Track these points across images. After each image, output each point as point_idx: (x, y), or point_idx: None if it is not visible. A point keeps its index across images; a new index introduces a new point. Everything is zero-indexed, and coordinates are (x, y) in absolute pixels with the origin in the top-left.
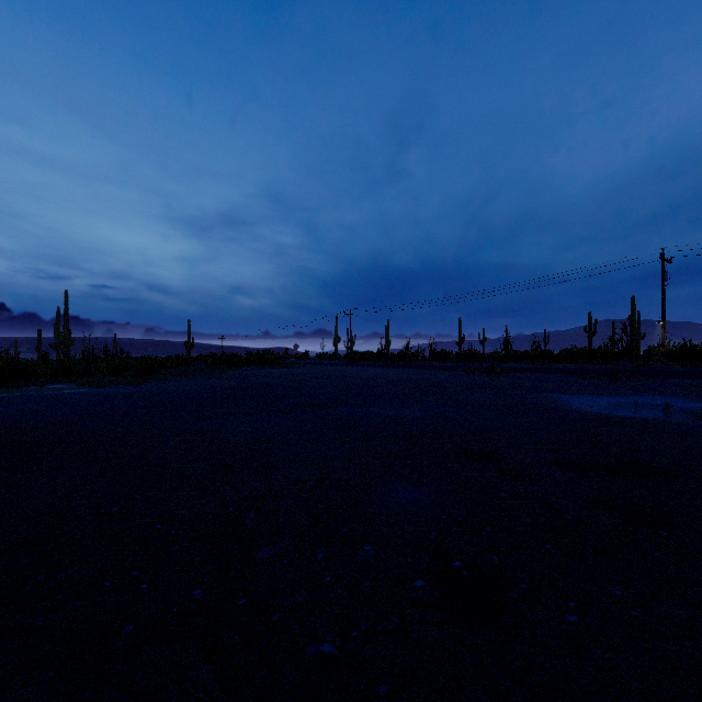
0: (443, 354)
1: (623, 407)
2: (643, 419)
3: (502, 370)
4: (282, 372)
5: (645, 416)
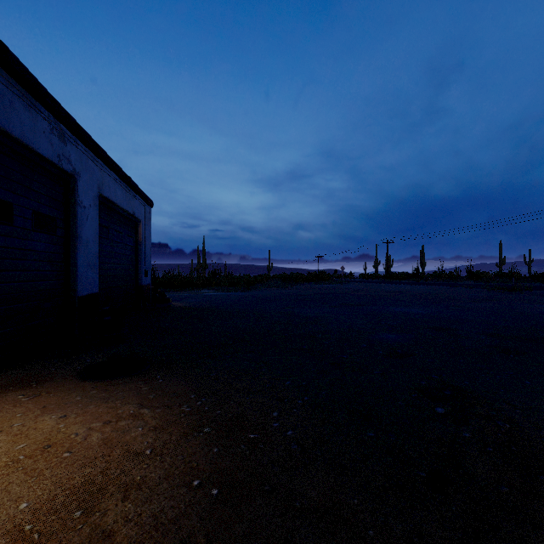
0: (476, 275)
1: None
2: None
3: (525, 288)
4: (332, 286)
5: None
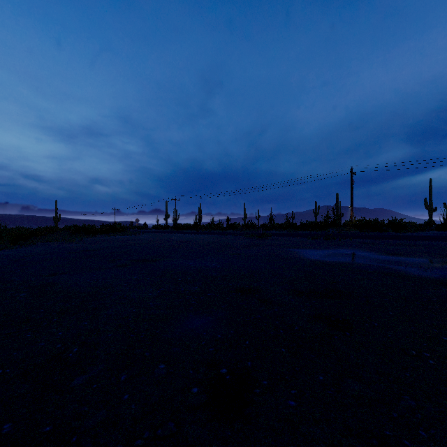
0: (234, 225)
1: (331, 256)
2: (340, 262)
3: (268, 235)
4: (126, 238)
5: (342, 260)
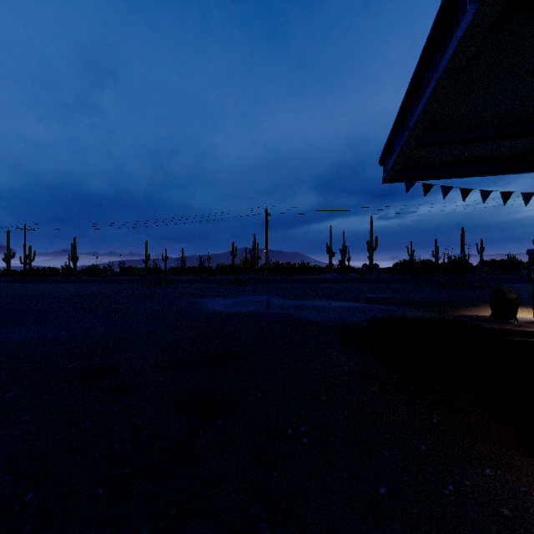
0: (129, 270)
1: (238, 305)
2: (245, 312)
3: (171, 281)
4: None
5: (247, 310)
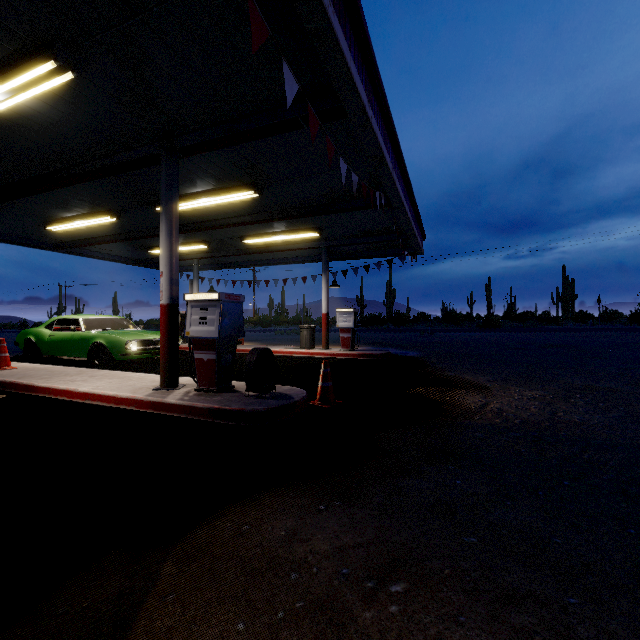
0: (150, 322)
1: None
2: None
3: None
4: None
5: None
